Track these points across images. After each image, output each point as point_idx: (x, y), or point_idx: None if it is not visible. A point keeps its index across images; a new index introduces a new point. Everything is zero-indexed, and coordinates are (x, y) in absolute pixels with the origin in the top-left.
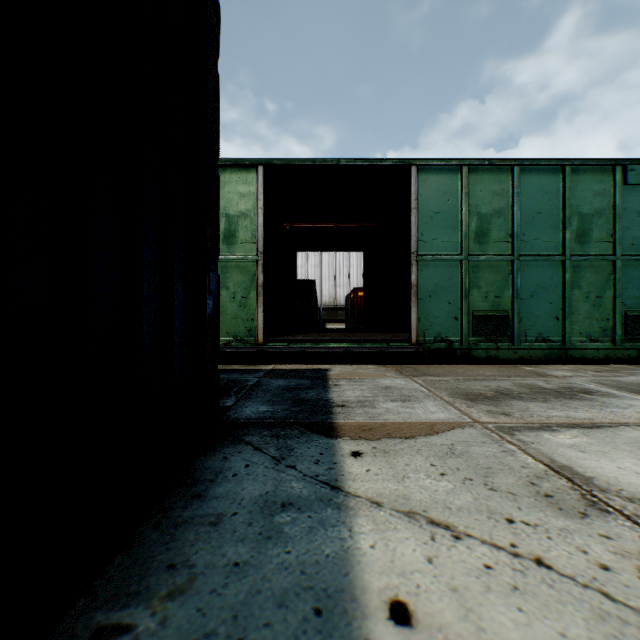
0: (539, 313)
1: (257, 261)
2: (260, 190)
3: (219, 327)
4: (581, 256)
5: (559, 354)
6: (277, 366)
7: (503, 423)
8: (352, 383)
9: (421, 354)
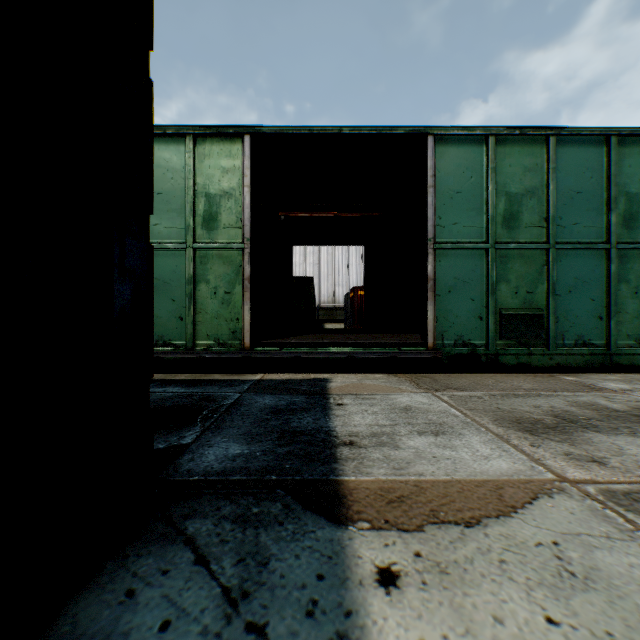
0: (579, 312)
1: (243, 249)
2: (246, 164)
3: (151, 331)
4: (629, 244)
5: (603, 360)
6: (267, 375)
7: (607, 482)
8: (360, 401)
9: (439, 361)
